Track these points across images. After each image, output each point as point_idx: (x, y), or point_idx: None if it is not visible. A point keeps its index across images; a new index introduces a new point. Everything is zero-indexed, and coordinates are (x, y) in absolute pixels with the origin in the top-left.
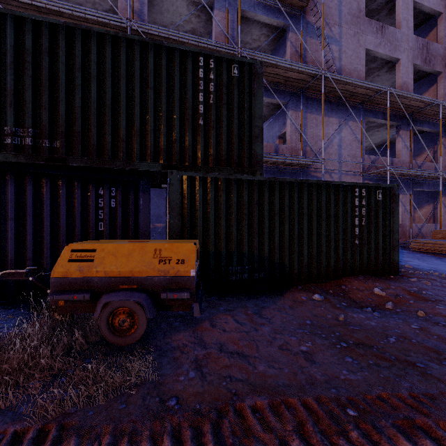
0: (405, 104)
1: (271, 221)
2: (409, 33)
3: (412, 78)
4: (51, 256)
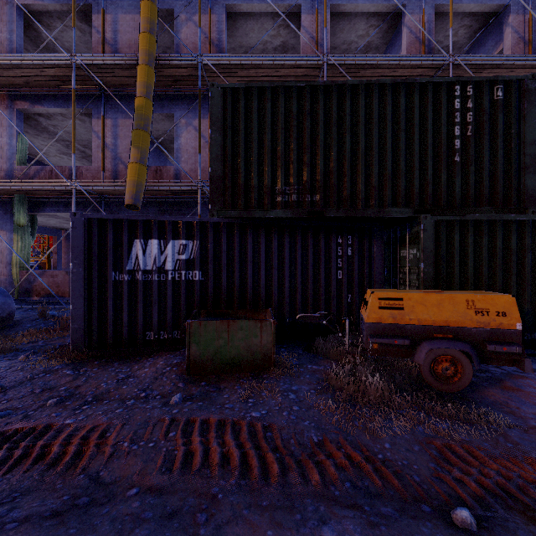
0: None
1: None
2: None
3: None
4: (301, 302)
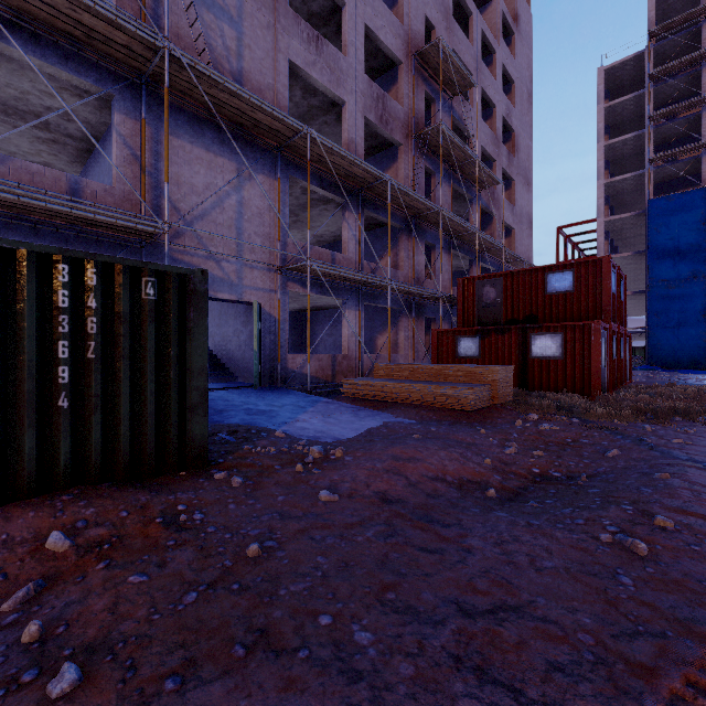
0: (346, 170)
1: None
2: (359, 68)
3: (363, 137)
4: None
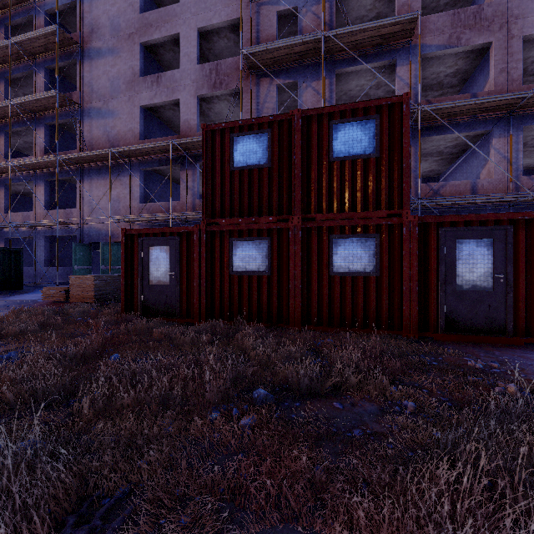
0: (159, 150)
1: None
2: (191, 66)
3: (195, 112)
4: None
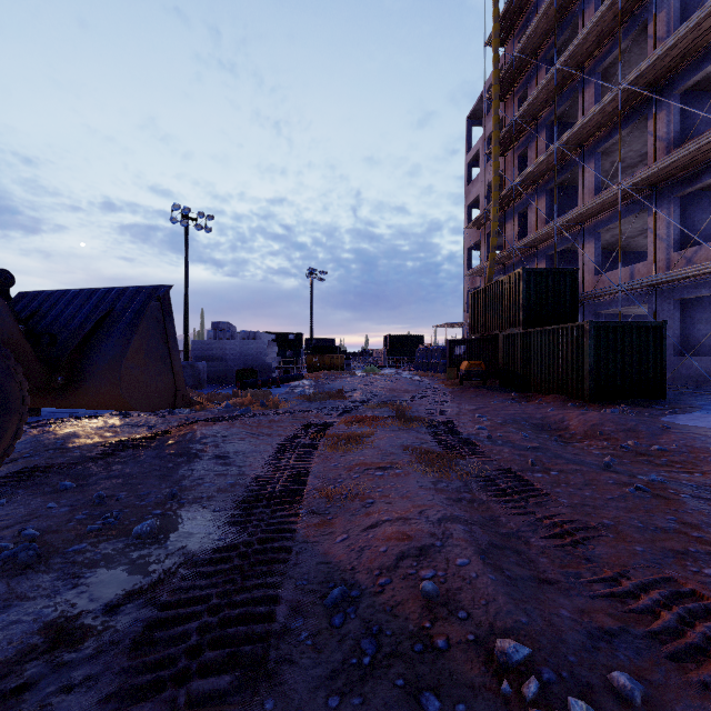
0: None
1: (524, 354)
2: None
3: None
4: (488, 367)
